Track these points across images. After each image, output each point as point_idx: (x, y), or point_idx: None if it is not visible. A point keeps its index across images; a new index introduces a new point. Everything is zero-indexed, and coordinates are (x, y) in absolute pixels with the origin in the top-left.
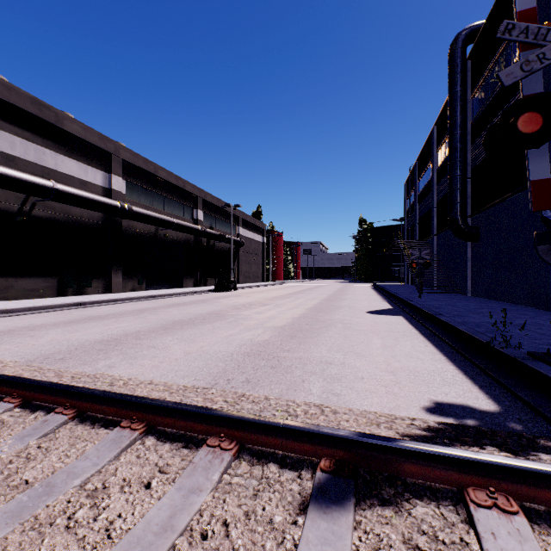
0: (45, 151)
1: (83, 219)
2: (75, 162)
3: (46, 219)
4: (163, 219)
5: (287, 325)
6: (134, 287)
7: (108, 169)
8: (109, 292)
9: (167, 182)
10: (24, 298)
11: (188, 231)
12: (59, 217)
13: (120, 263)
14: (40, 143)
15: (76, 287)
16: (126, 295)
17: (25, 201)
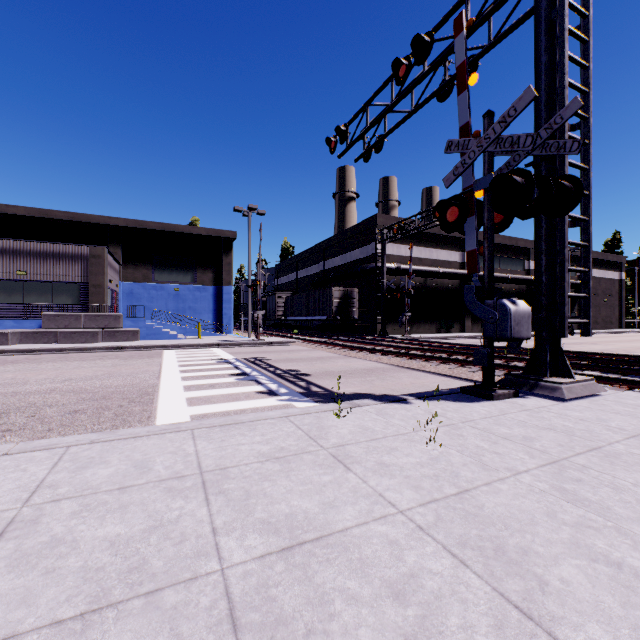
0: (432, 251)
1: (449, 286)
2: (445, 251)
3: (432, 289)
4: (499, 277)
5: (598, 350)
6: (477, 330)
7: (461, 249)
8: (463, 332)
9: (501, 244)
10: (424, 333)
11: (521, 282)
12: (438, 286)
13: (469, 313)
14: (430, 246)
15: (445, 328)
16: (477, 334)
17: (425, 281)
